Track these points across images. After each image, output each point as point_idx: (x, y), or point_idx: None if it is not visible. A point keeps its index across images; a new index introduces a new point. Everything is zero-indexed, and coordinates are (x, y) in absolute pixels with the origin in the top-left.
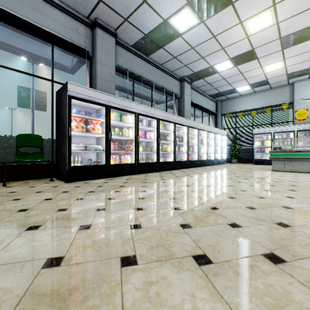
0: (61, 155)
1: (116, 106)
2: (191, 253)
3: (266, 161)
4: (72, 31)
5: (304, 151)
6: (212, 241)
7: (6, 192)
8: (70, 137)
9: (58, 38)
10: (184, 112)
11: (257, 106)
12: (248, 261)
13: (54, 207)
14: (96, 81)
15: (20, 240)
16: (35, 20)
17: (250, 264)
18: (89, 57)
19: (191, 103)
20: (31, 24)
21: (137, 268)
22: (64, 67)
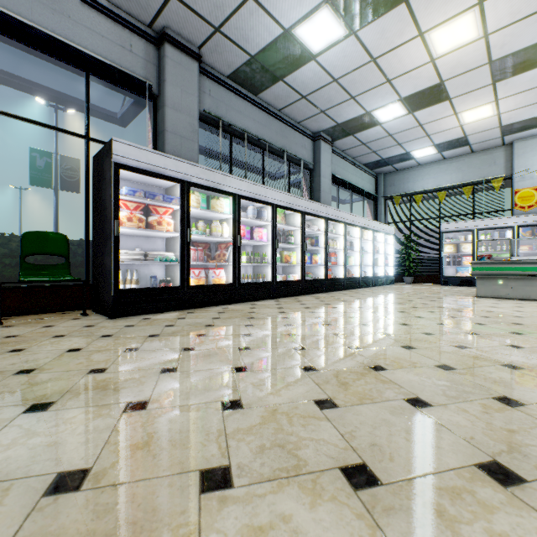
0: (101, 269)
1: (199, 182)
2: (337, 461)
3: (464, 279)
4: (123, 50)
5: (534, 262)
6: (377, 437)
7: (0, 337)
8: (117, 238)
9: (97, 61)
10: (321, 194)
11: (448, 183)
12: (450, 481)
13: (82, 365)
14: (164, 138)
15: (9, 434)
16: (56, 29)
17: (456, 487)
18: (153, 97)
19: (332, 179)
20: (48, 36)
21: (232, 496)
22: (108, 114)
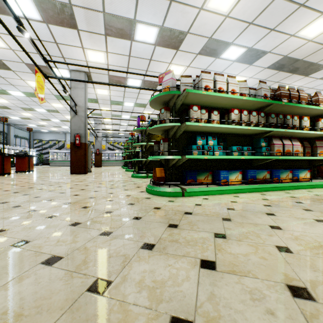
0: None
1: None
2: None
3: None
4: None
5: (58, 160)
6: None
7: None
8: None
9: None
10: (11, 141)
11: (53, 139)
12: None
13: None
14: None
15: None
16: None
17: None
18: None
19: (14, 135)
20: None
21: None
22: None
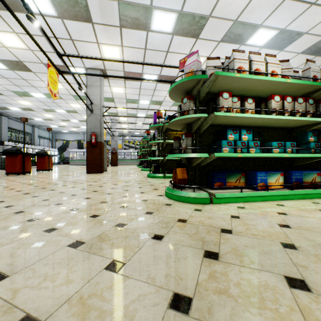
0: None
1: (15, 145)
2: None
3: None
4: None
5: (77, 159)
6: None
7: None
8: None
9: None
10: (35, 141)
11: (72, 139)
12: None
13: None
14: (2, 135)
15: None
16: None
17: None
18: None
19: (38, 136)
20: None
21: None
22: None
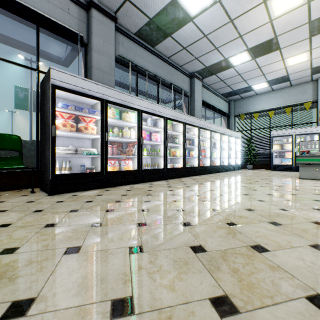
0: (44, 160)
1: (114, 100)
2: None
3: (286, 166)
4: (63, 12)
5: None
6: None
7: None
8: (54, 138)
9: (44, 17)
10: (195, 112)
11: (275, 105)
12: None
13: None
14: (91, 72)
15: None
16: None
17: None
18: (84, 45)
19: (201, 103)
20: None
21: None
22: (56, 58)
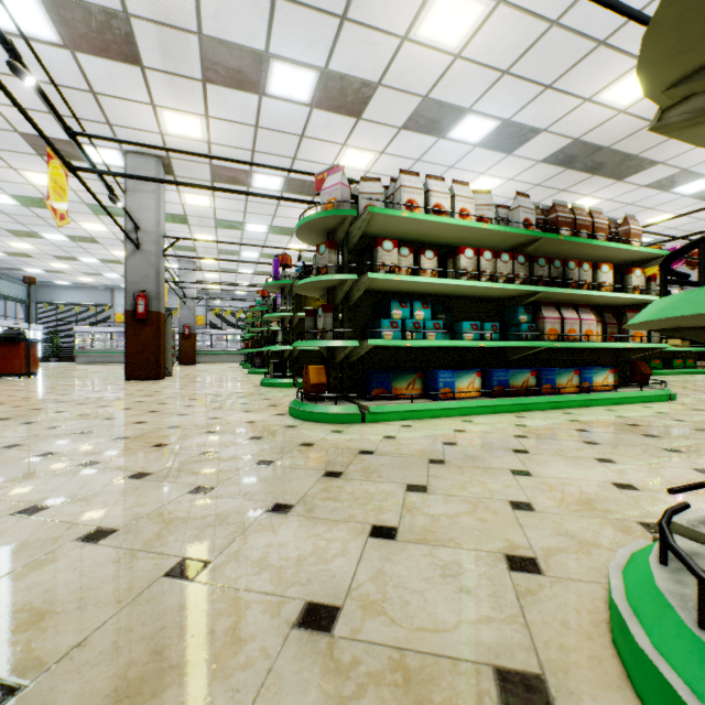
0: None
1: None
2: None
3: None
4: None
5: (96, 350)
6: None
7: None
8: None
9: None
10: None
11: (82, 302)
12: None
13: None
14: None
15: None
16: None
17: None
18: None
19: None
20: None
21: None
22: None
